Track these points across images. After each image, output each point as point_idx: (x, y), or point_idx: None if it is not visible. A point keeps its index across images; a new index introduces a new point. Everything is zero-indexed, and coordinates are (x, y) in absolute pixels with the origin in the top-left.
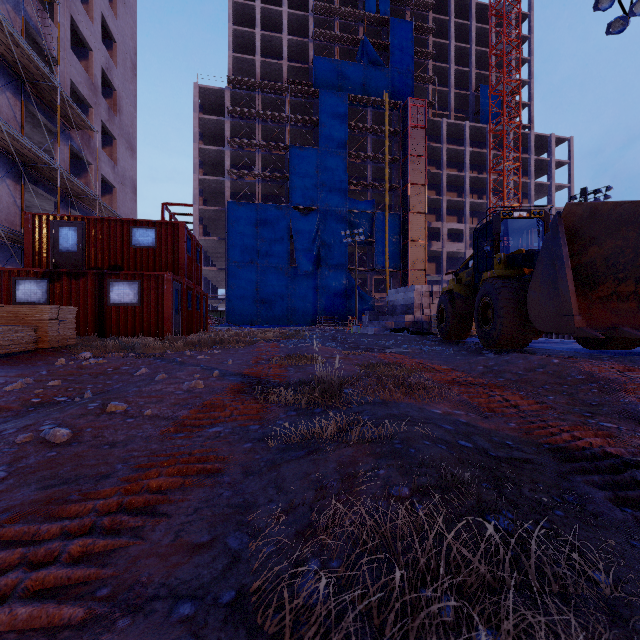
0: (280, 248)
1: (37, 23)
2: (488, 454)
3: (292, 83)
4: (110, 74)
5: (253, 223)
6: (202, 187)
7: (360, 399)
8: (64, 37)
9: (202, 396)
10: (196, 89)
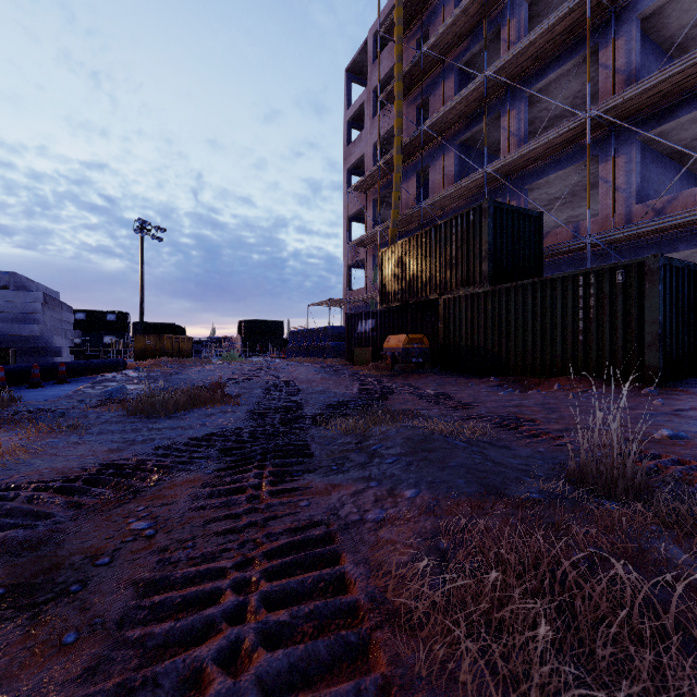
0: None
1: None
2: (361, 449)
3: None
4: None
5: None
6: None
7: (541, 488)
8: None
9: None
10: None
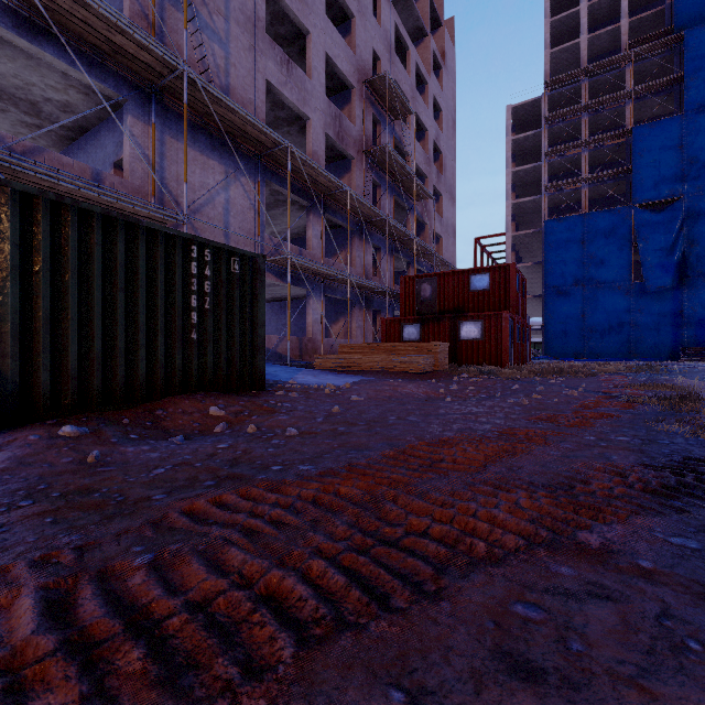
0: (617, 262)
1: (399, 134)
2: None
3: (636, 43)
4: (438, 142)
5: (577, 238)
6: (514, 212)
7: None
8: (412, 133)
9: (580, 399)
10: (508, 112)
